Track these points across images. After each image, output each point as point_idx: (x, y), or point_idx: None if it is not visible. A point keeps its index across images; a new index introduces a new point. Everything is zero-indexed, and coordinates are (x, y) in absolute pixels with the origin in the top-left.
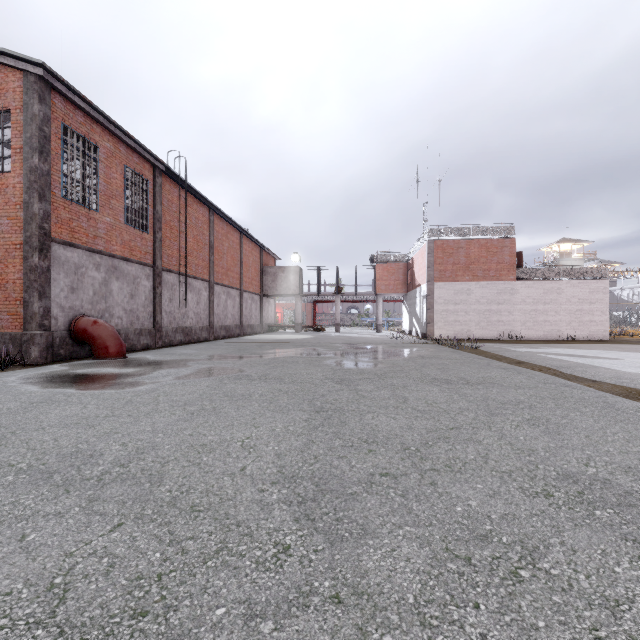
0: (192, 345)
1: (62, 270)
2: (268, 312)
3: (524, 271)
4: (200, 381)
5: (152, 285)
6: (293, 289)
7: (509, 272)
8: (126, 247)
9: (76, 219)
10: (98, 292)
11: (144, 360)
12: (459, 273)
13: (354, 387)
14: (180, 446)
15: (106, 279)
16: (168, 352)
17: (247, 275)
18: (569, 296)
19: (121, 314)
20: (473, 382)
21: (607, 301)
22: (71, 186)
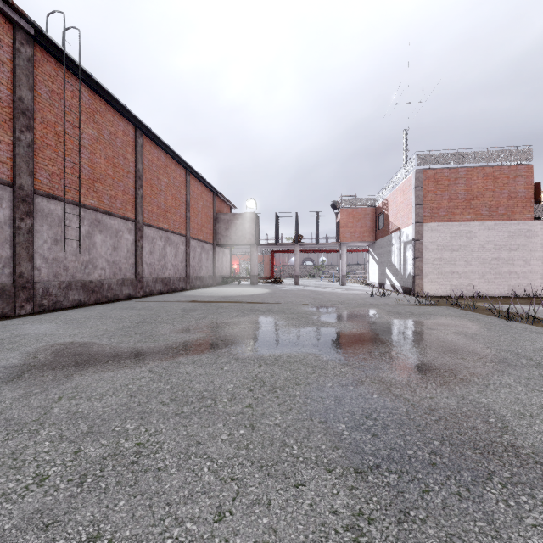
0: (87, 308)
1: None
2: (222, 263)
3: None
4: None
5: (9, 215)
6: (248, 237)
7: (524, 209)
8: None
9: None
10: None
11: None
12: (457, 211)
13: None
14: None
15: None
16: None
17: (195, 220)
18: None
19: None
20: None
21: None
22: None
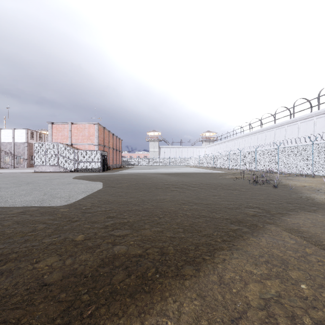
0: None
1: None
2: None
3: None
4: None
5: None
6: None
7: None
8: None
9: None
10: None
11: None
12: None
13: None
14: None
15: None
16: None
17: None
18: None
19: None
20: None
21: None
22: None
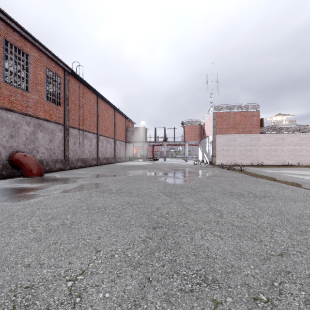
0: (86, 168)
1: (4, 125)
2: (129, 150)
3: (264, 128)
4: (76, 194)
5: (63, 135)
6: (142, 139)
7: (256, 129)
8: (47, 113)
9: (14, 95)
10: (29, 138)
11: (52, 178)
12: (229, 129)
13: (180, 200)
14: (1, 290)
15: (34, 131)
16: (70, 172)
17: (118, 131)
18: (289, 142)
19: (44, 151)
20: (259, 195)
21: (309, 144)
22: (10, 76)
